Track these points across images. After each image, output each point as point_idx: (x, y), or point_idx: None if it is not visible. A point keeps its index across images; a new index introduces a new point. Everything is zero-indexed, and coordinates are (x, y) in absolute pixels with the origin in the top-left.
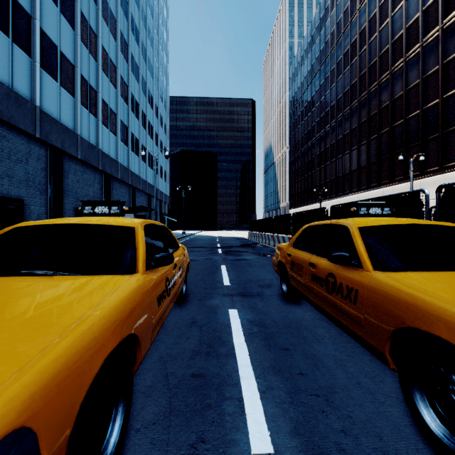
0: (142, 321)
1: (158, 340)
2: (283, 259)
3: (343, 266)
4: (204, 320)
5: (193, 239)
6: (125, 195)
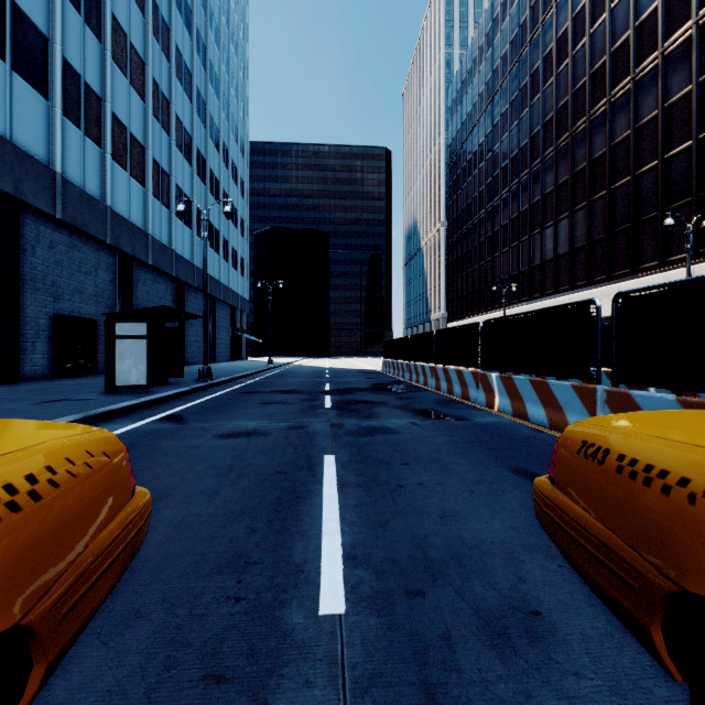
0: None
1: None
2: None
3: None
4: None
5: (282, 374)
6: (164, 294)
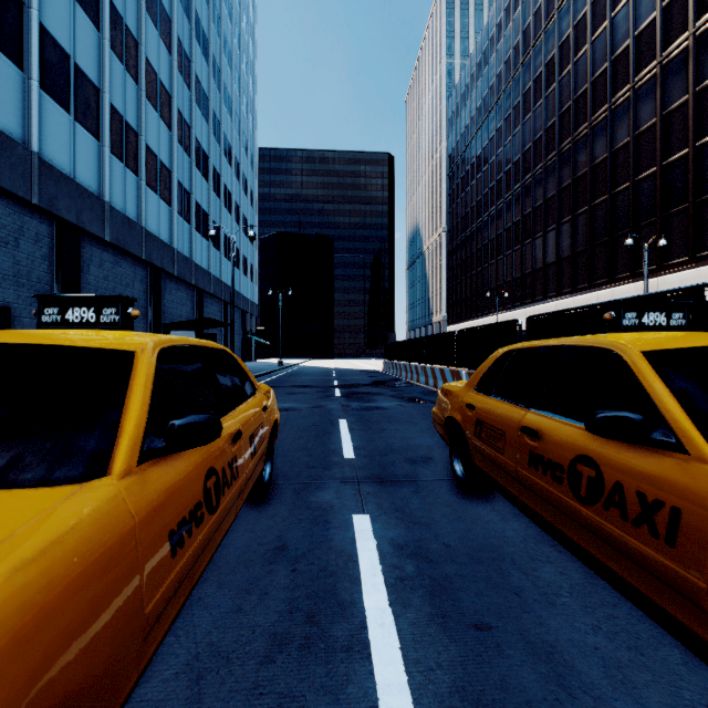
0: (87, 641)
1: (198, 602)
2: (457, 413)
3: (620, 441)
4: (302, 544)
5: (294, 373)
6: (186, 301)
